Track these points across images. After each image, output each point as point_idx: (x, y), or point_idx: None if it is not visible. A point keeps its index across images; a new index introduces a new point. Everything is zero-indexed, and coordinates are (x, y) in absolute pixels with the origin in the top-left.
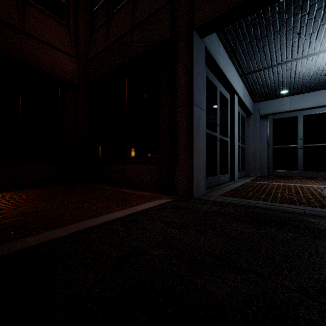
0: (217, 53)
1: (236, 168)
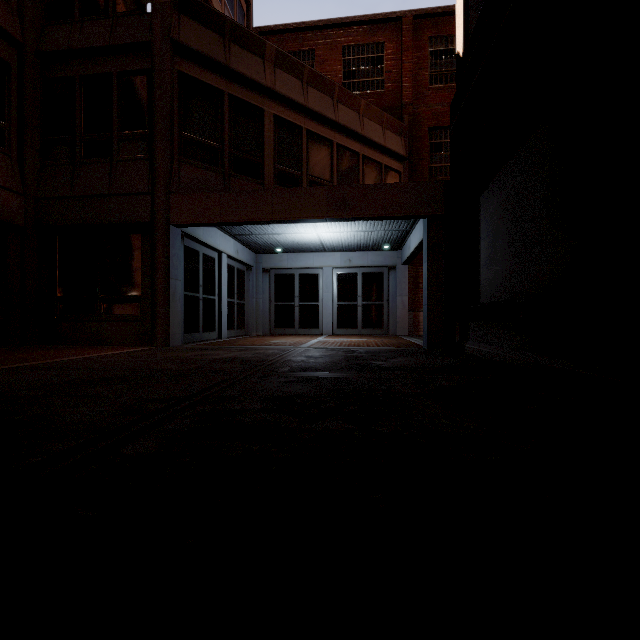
0: (195, 229)
1: (224, 326)
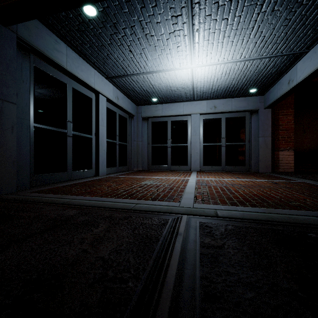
0: (51, 49)
1: (102, 164)
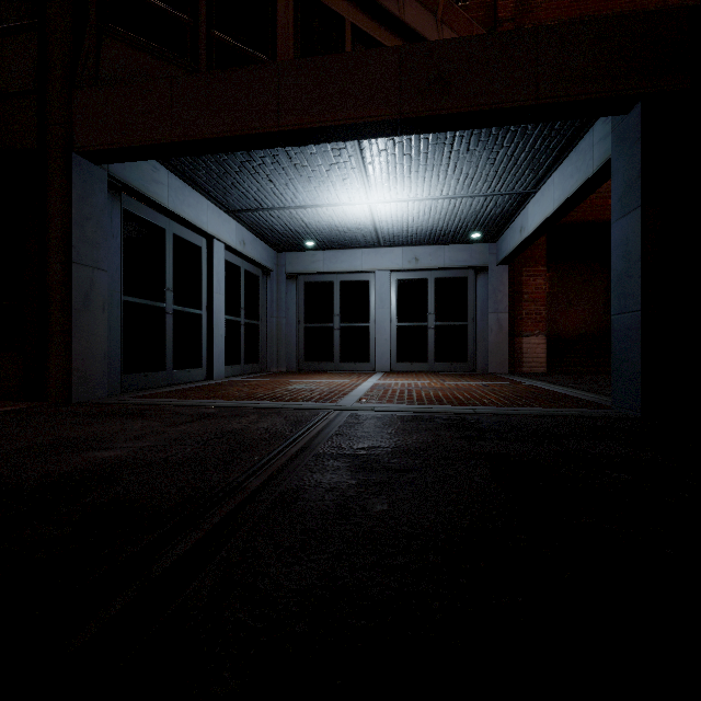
0: (148, 182)
1: (219, 359)
